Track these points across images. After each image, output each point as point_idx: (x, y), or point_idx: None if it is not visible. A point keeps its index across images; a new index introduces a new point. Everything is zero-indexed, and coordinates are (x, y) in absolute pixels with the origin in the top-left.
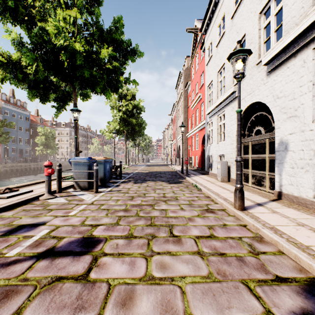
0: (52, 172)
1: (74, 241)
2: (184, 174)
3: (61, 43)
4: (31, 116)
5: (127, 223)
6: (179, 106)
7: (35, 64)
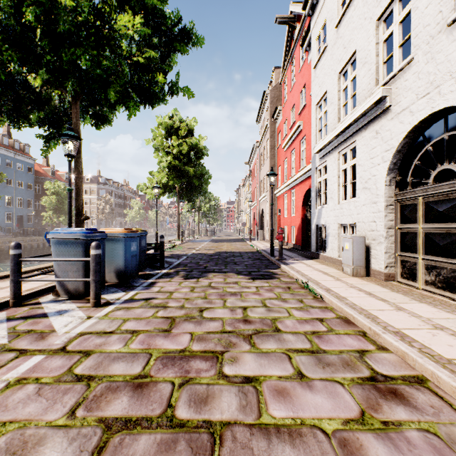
0: None
1: None
2: (276, 259)
3: None
4: (37, 165)
5: None
6: (262, 148)
7: None
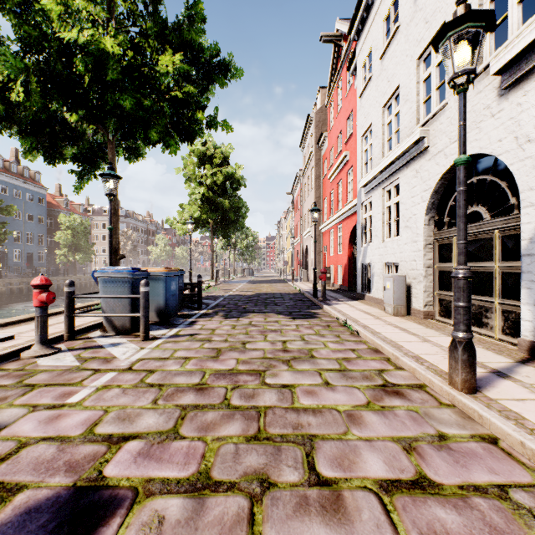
0: (50, 299)
1: (40, 507)
2: (319, 300)
3: (74, 35)
4: (48, 196)
5: (200, 430)
6: (306, 177)
7: (21, 78)
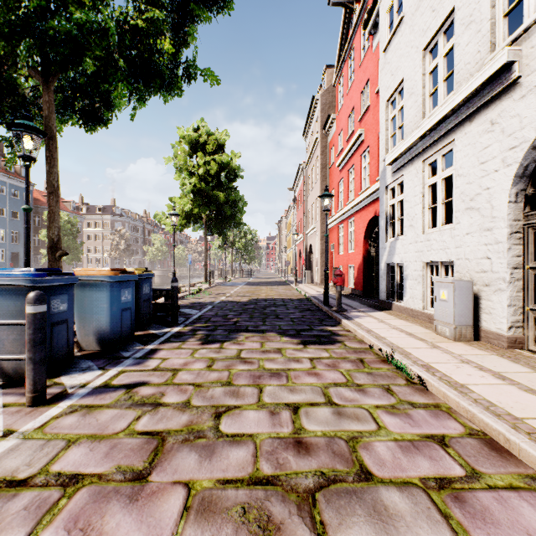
0: None
1: None
2: (334, 310)
3: None
4: (36, 192)
5: None
6: (310, 168)
7: None
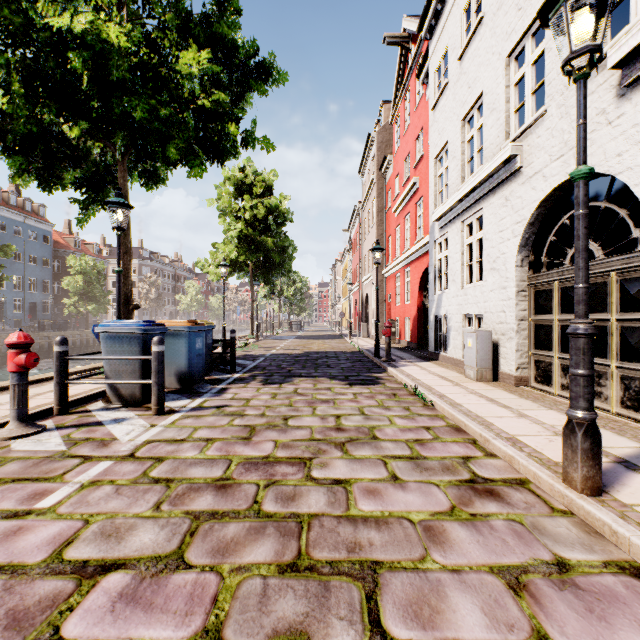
0: (31, 362)
1: None
2: (383, 361)
3: (67, 20)
4: (55, 234)
5: (214, 553)
6: (366, 210)
7: None
